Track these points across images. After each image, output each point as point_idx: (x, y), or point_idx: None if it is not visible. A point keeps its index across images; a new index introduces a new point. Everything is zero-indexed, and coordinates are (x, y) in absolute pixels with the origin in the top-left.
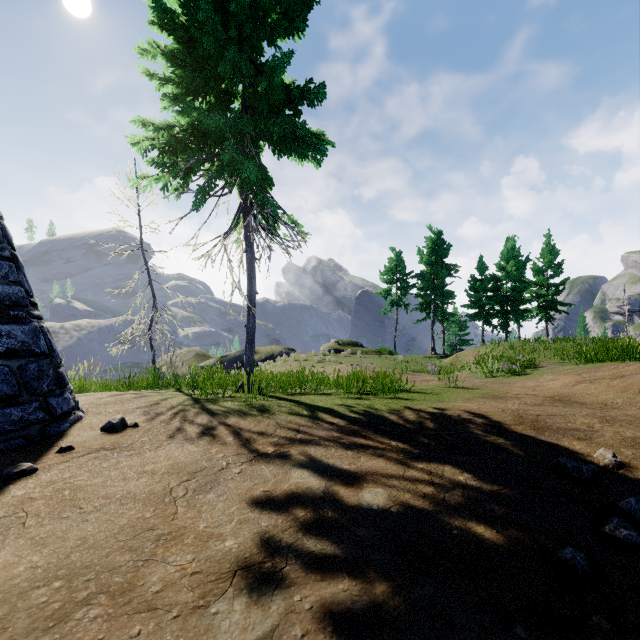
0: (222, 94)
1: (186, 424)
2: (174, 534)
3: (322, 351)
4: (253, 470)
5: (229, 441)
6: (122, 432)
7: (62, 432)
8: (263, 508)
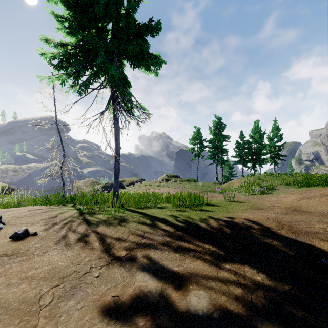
0: (99, 30)
1: (70, 232)
2: None
3: (159, 180)
4: (108, 273)
5: (96, 246)
6: (24, 240)
7: None
8: (111, 317)
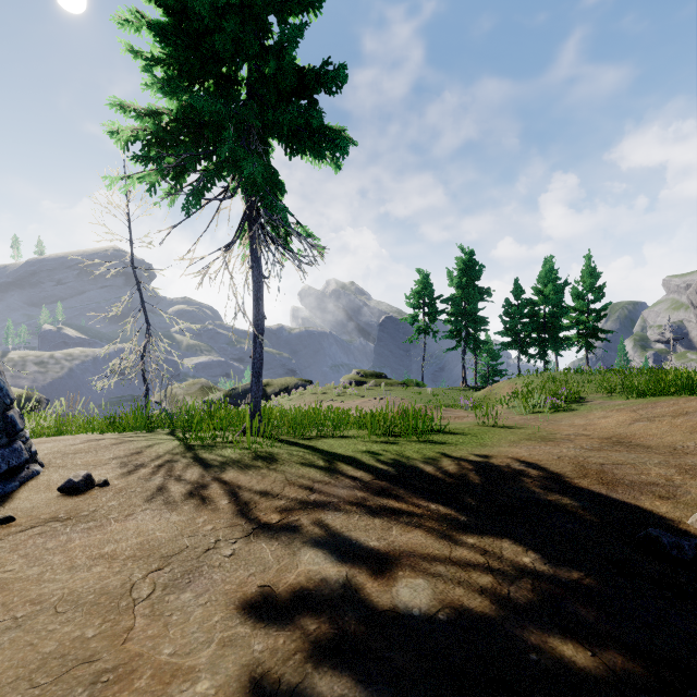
0: (223, 80)
1: (171, 481)
2: (121, 670)
3: (342, 383)
4: (250, 551)
5: (222, 505)
6: (85, 493)
7: (7, 494)
8: (258, 617)
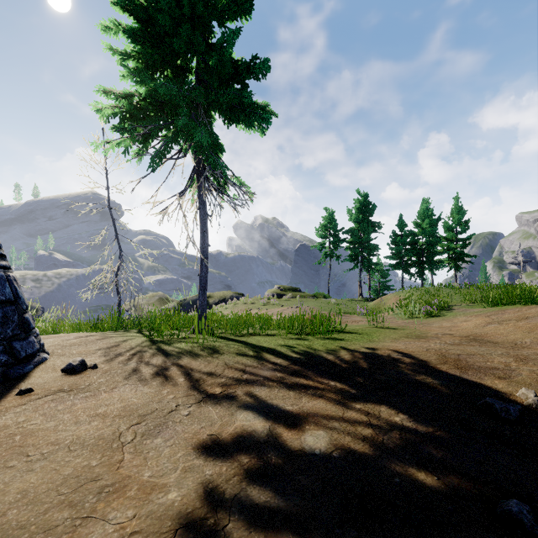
0: (178, 69)
1: (142, 365)
2: (117, 485)
3: (267, 295)
4: (201, 412)
5: (180, 382)
6: (81, 373)
7: (25, 374)
8: (208, 454)
